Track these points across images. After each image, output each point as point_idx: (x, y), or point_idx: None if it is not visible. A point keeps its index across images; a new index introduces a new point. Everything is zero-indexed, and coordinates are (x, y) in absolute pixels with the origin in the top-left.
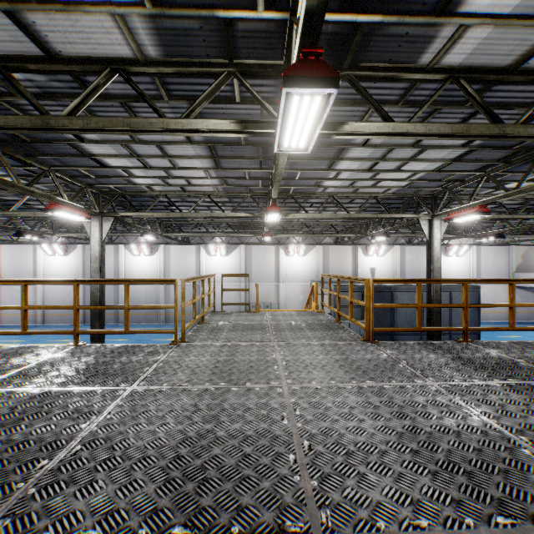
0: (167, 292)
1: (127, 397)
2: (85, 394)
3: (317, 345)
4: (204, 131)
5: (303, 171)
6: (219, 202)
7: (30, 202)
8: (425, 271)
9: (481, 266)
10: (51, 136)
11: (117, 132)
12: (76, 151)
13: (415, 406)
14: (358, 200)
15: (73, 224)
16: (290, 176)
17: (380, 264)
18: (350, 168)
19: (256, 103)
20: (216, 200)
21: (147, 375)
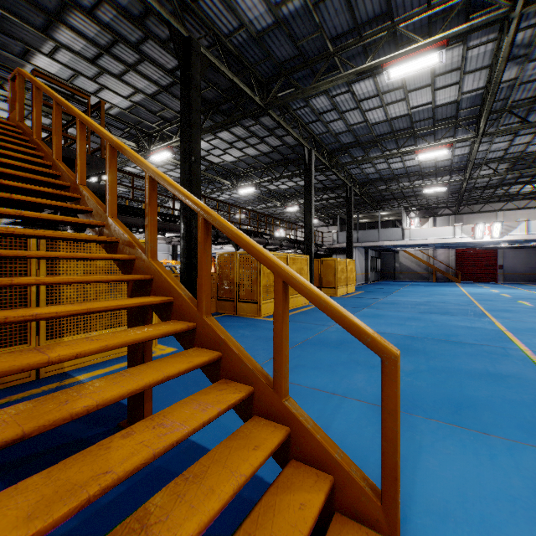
0: None
1: None
2: None
3: None
4: None
5: None
6: None
7: None
8: None
9: None
10: None
11: None
12: None
13: None
14: None
15: None
16: None
17: None
18: (3, 116)
19: None
20: None
21: None
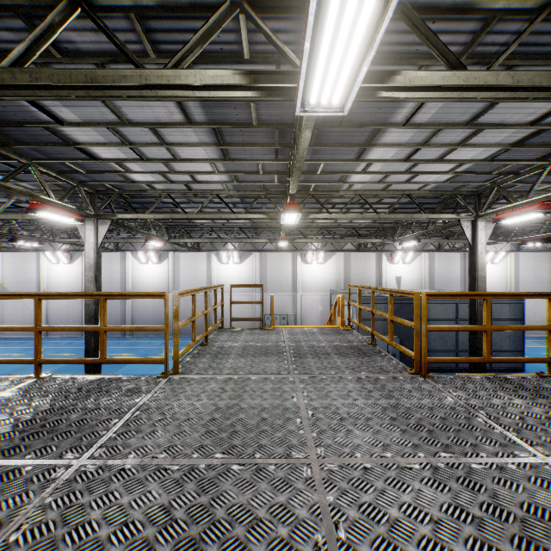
0: None
1: (64, 485)
2: (3, 475)
3: (352, 381)
4: (197, 86)
5: (326, 162)
6: (229, 203)
7: (23, 204)
8: (457, 280)
9: (519, 275)
10: (22, 117)
11: (78, 90)
12: (57, 138)
13: (545, 520)
14: (387, 200)
15: (76, 230)
16: (311, 169)
17: (407, 272)
18: (384, 158)
19: (271, 60)
20: (226, 201)
21: (111, 435)
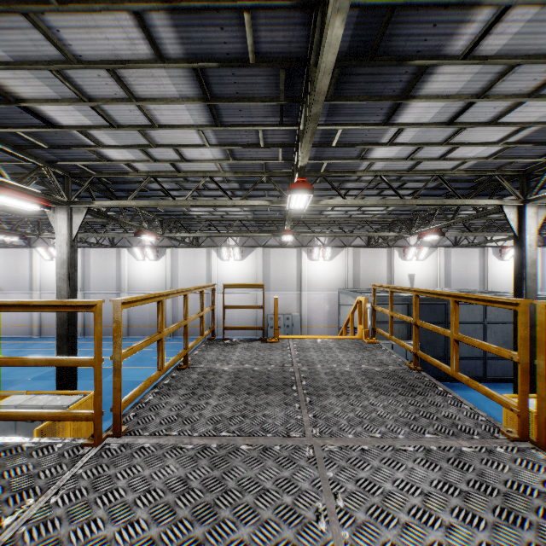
0: (174, 301)
1: None
2: None
3: (418, 460)
4: None
5: (345, 127)
6: (226, 189)
7: None
8: (475, 278)
9: (545, 272)
10: None
11: None
12: None
13: None
14: (411, 184)
15: None
16: (325, 140)
17: (421, 269)
18: (420, 121)
19: None
20: (223, 187)
21: None
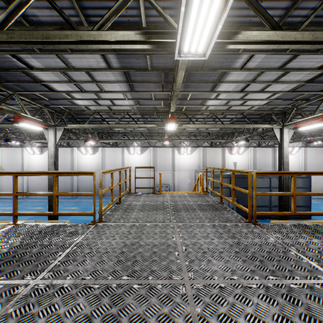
0: (103, 177)
1: (22, 299)
2: None
3: (209, 227)
4: (112, 42)
5: (193, 93)
6: (134, 118)
7: (12, 119)
8: (270, 164)
9: (307, 161)
10: (8, 65)
11: (38, 44)
12: (30, 78)
13: None
14: (229, 116)
15: (44, 134)
16: (183, 97)
17: (240, 159)
18: (227, 90)
19: (159, 27)
20: (133, 117)
21: (56, 263)
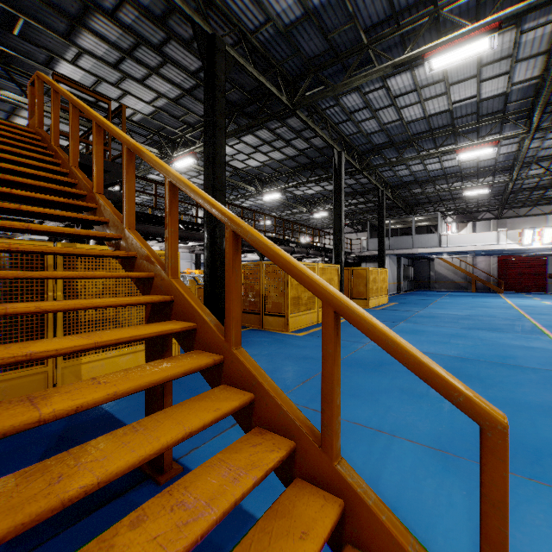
0: None
1: None
2: None
3: None
4: None
5: None
6: None
7: None
8: None
9: None
10: None
11: None
12: None
13: None
14: None
15: None
16: None
17: None
18: None
19: None
20: None
21: None
